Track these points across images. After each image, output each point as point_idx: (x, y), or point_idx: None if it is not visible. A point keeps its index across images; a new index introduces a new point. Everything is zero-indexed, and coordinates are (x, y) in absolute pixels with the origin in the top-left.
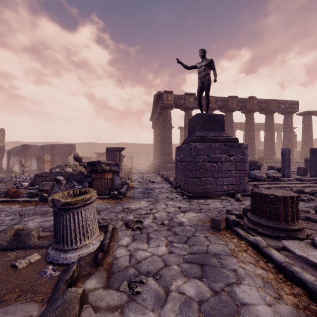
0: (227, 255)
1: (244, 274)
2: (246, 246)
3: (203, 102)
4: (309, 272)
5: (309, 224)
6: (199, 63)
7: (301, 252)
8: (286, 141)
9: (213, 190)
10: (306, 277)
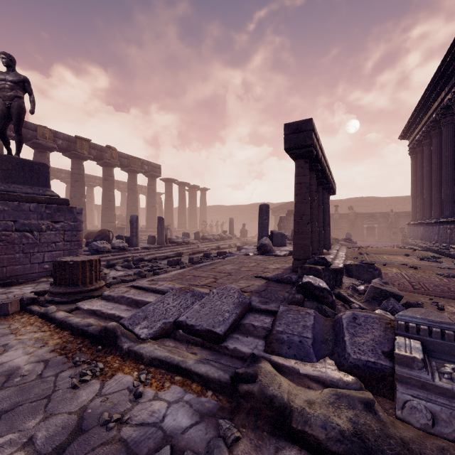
0: (3, 336)
1: (16, 343)
2: (36, 320)
3: (28, 133)
4: (87, 318)
5: (119, 285)
6: (1, 73)
7: (89, 306)
8: (150, 208)
9: (25, 273)
10: (75, 321)
